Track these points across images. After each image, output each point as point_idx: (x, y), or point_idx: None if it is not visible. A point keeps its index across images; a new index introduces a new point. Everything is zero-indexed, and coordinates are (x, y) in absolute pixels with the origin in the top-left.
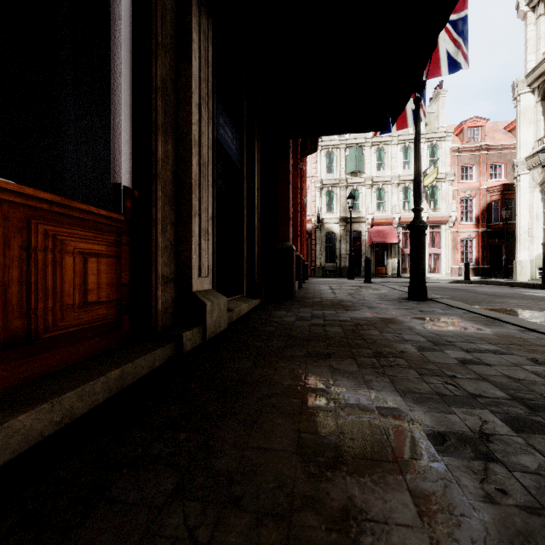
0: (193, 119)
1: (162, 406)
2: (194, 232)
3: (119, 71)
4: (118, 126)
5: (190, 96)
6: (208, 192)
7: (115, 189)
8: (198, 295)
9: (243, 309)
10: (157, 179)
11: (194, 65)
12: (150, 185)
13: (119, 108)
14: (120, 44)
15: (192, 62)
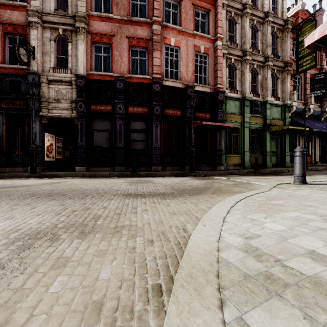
0: (316, 147)
1: (313, 166)
2: (316, 157)
3: (309, 147)
4: (309, 151)
5: (315, 146)
6: (318, 153)
7: (309, 155)
8: (316, 162)
9: (324, 164)
10: (312, 153)
11: (316, 143)
12: (312, 154)
13: (309, 150)
14: (310, 146)
15: (316, 143)
